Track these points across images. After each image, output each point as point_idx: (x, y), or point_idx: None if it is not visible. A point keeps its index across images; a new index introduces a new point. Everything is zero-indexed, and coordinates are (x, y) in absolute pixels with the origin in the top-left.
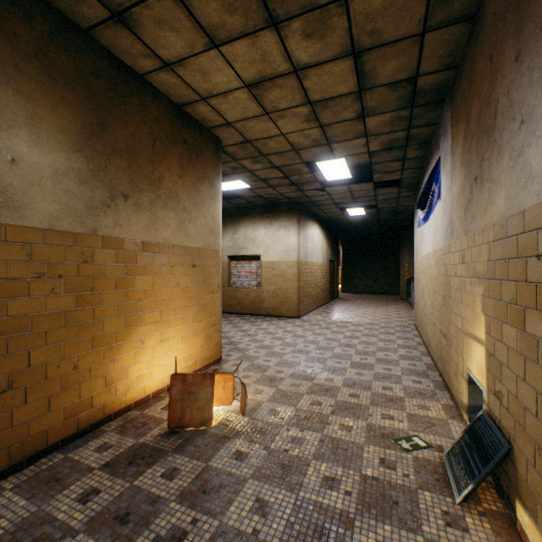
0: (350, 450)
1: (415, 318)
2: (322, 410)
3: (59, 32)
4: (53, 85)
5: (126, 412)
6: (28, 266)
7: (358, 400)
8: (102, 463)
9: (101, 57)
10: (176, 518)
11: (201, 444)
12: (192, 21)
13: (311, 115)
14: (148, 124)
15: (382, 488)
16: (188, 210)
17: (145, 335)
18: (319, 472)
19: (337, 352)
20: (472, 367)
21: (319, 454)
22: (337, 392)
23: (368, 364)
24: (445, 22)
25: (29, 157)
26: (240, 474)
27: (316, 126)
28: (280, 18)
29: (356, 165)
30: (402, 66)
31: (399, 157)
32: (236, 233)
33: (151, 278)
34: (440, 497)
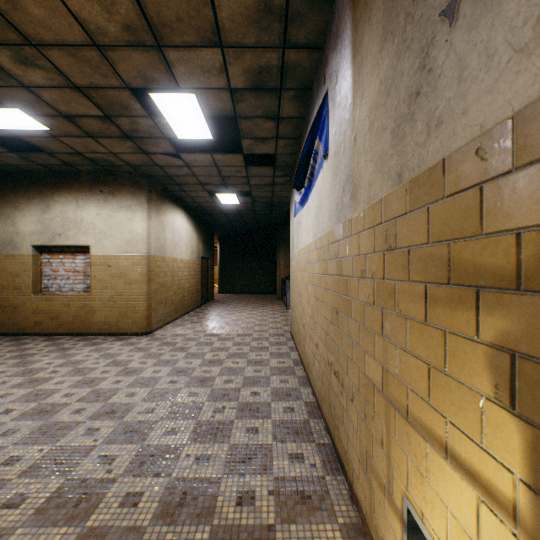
0: None
1: (291, 325)
2: None
3: None
4: None
5: None
6: None
7: None
8: None
9: None
10: None
11: None
12: None
13: None
14: None
15: None
16: None
17: None
18: None
19: (180, 402)
20: (432, 520)
21: None
22: None
23: (224, 424)
24: None
25: None
26: None
27: None
28: None
29: (217, 115)
30: None
31: (272, 111)
32: (48, 211)
33: None
34: None
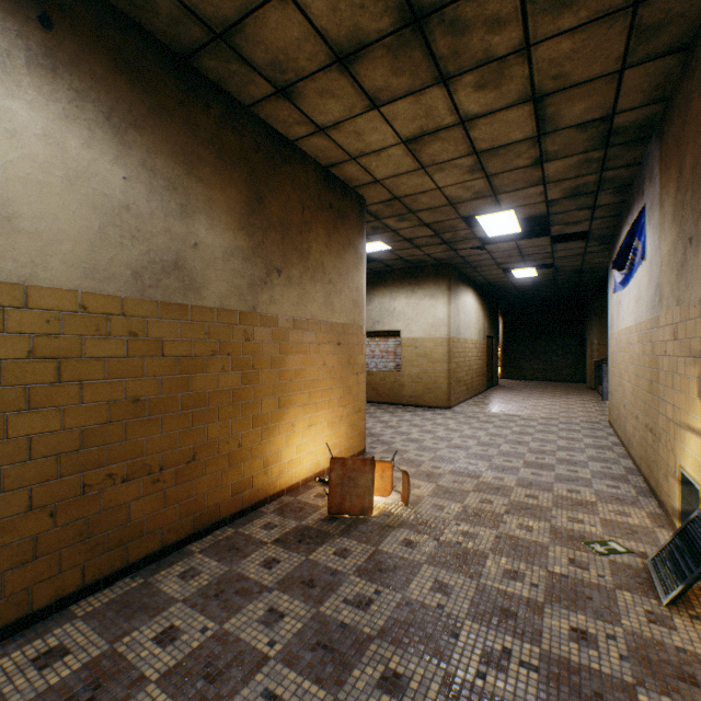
0: (532, 549)
1: (609, 412)
2: (494, 508)
3: (228, 114)
4: (223, 167)
5: (279, 497)
6: (206, 344)
7: (537, 502)
8: (273, 539)
9: (259, 130)
10: (359, 588)
11: (365, 530)
12: (356, 87)
13: (475, 166)
14: (298, 192)
15: (573, 584)
16: (333, 282)
17: (295, 418)
18: (499, 565)
19: (504, 450)
20: (685, 464)
21: (497, 549)
22: (510, 492)
23: (547, 464)
24: (650, 56)
25: (206, 239)
26: (414, 559)
27: (480, 177)
28: (451, 74)
29: (529, 217)
30: (594, 105)
31: (587, 204)
32: (370, 304)
33: (300, 357)
34: (643, 598)
